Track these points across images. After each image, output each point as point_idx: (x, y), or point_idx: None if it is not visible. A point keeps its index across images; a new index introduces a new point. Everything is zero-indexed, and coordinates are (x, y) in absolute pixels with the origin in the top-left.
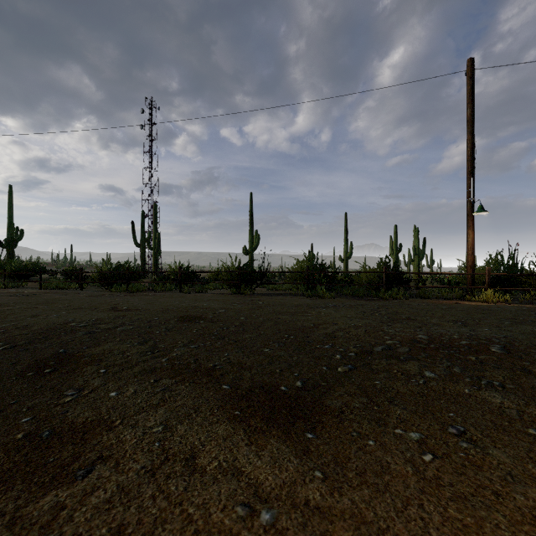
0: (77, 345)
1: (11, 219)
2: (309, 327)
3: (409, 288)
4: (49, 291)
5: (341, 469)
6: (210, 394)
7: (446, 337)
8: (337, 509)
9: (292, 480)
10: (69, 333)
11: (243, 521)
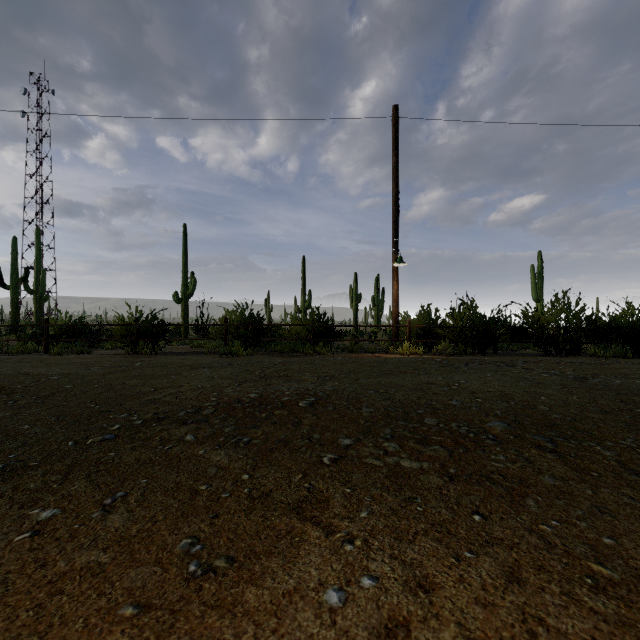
0: None
1: None
2: (143, 393)
3: (357, 342)
4: None
5: None
6: None
7: (276, 394)
8: None
9: None
10: None
11: None
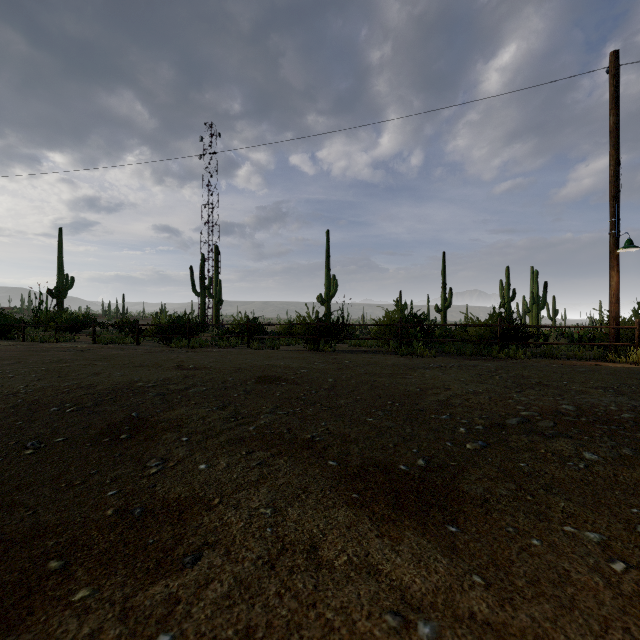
0: (149, 408)
1: (61, 266)
2: (415, 393)
3: (528, 345)
4: (104, 345)
5: (505, 574)
6: (316, 472)
7: (601, 409)
8: (515, 627)
9: (446, 585)
10: (137, 394)
11: (397, 633)
